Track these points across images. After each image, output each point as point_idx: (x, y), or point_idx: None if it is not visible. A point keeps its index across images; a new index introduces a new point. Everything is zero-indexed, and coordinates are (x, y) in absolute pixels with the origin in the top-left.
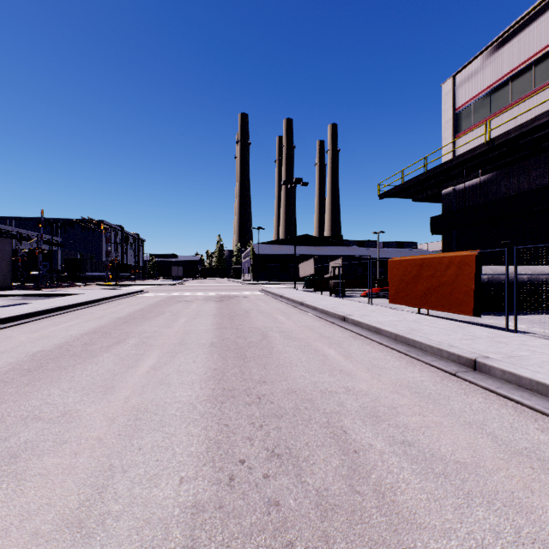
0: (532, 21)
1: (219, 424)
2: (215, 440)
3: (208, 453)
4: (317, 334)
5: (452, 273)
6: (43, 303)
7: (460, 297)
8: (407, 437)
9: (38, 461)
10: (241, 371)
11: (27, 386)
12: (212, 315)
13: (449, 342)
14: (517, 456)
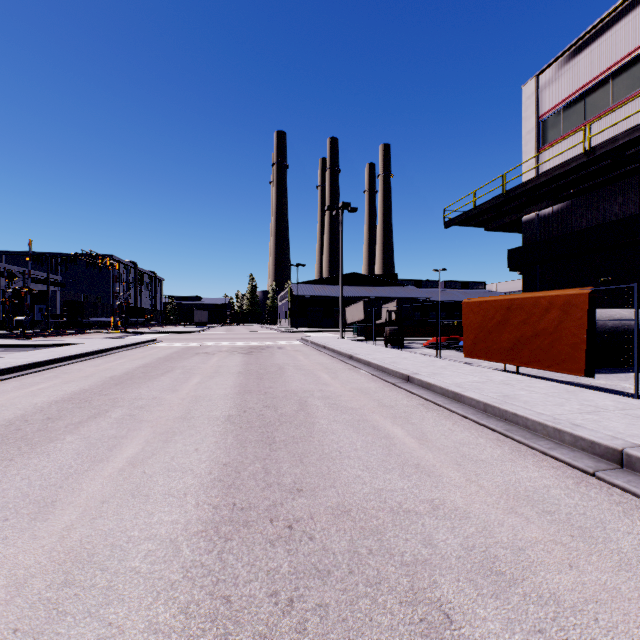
0: (639, 2)
1: (213, 596)
2: None
3: None
4: (375, 401)
5: (553, 318)
6: (19, 356)
7: (565, 350)
8: (568, 631)
9: None
10: (265, 469)
11: None
12: (235, 372)
13: (567, 418)
14: None
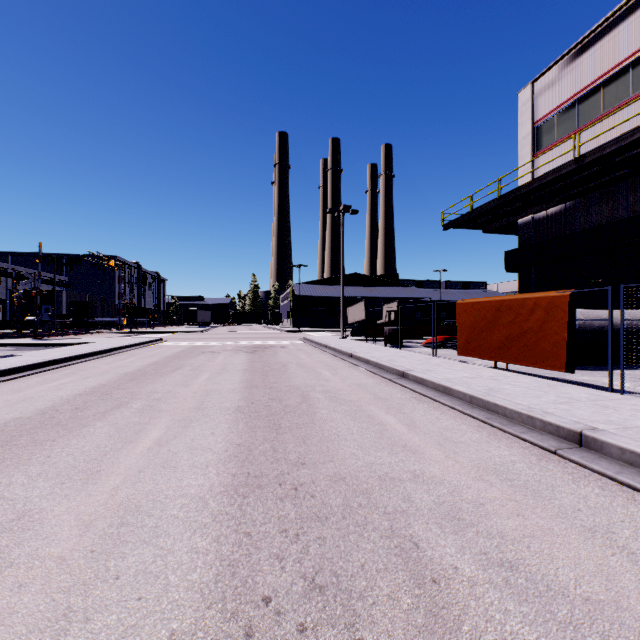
0: (629, 14)
1: (237, 532)
2: (230, 560)
3: (218, 584)
4: (371, 394)
5: (538, 318)
6: (35, 355)
7: (548, 348)
8: (505, 553)
9: None
10: (273, 448)
11: None
12: (241, 369)
13: (541, 407)
14: None
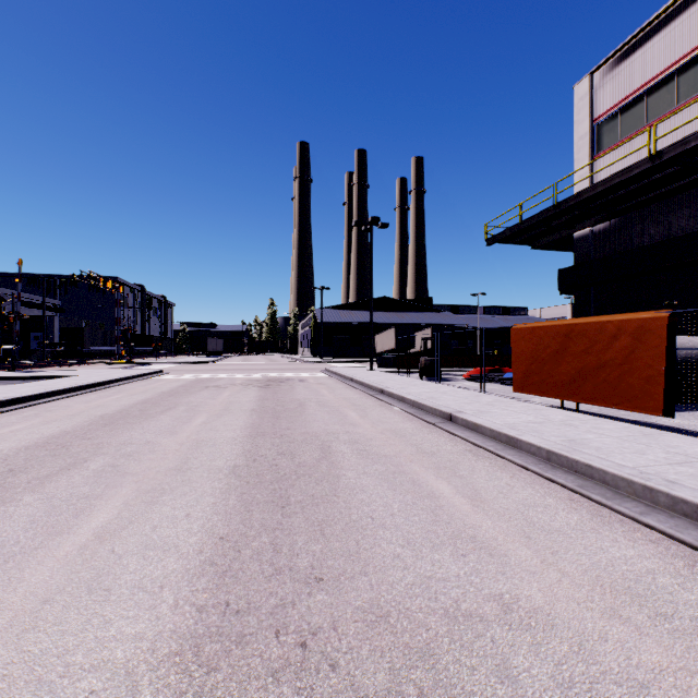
0: None
1: None
2: None
3: None
4: (412, 446)
5: (623, 346)
6: None
7: (637, 385)
8: None
9: None
10: (273, 545)
11: None
12: (248, 410)
13: (655, 471)
14: None
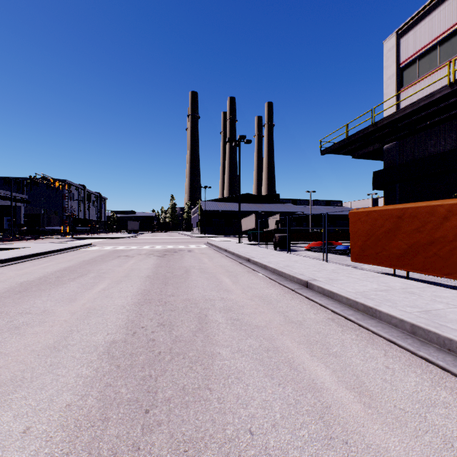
0: None
1: None
2: None
3: None
4: (280, 314)
5: (454, 226)
6: None
7: None
8: None
9: None
10: None
11: None
12: (143, 276)
13: None
14: None
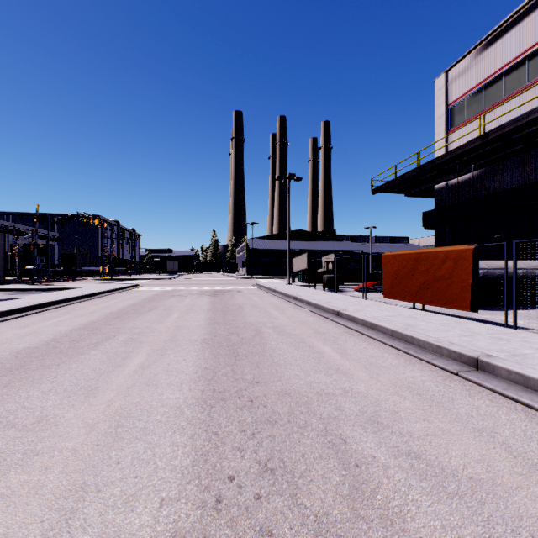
0: (525, 16)
1: (207, 431)
2: (202, 451)
3: (194, 467)
4: (312, 329)
5: (448, 267)
6: (35, 297)
7: (456, 292)
8: (412, 447)
9: (2, 477)
10: (233, 371)
11: (5, 387)
12: (205, 310)
13: (448, 339)
14: (537, 471)
